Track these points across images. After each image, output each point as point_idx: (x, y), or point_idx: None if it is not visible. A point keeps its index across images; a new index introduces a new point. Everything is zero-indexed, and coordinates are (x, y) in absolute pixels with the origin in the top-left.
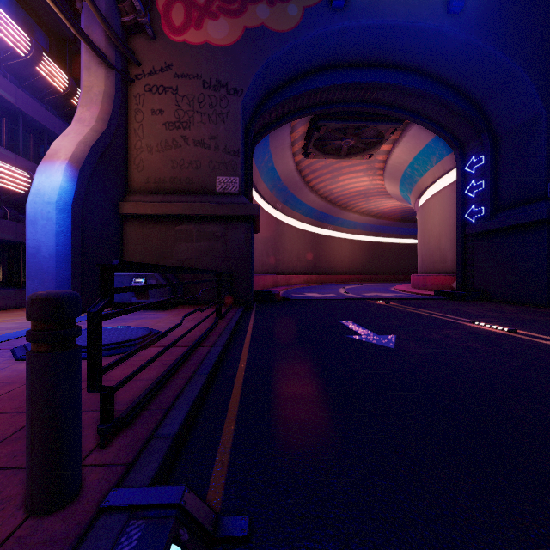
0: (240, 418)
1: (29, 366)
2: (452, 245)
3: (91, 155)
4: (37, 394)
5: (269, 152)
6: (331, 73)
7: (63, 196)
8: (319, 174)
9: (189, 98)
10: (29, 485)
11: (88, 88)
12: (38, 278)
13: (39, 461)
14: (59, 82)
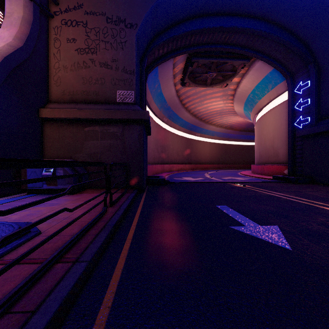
0: None
1: None
2: (283, 144)
3: (4, 64)
4: None
5: (158, 81)
6: (202, 20)
7: None
8: (191, 99)
9: (96, 30)
10: None
11: (10, 13)
12: None
13: None
14: None
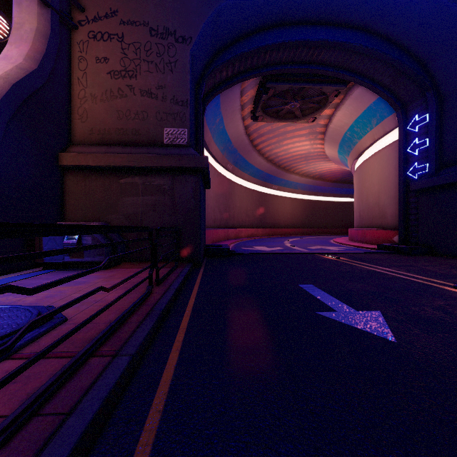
0: None
1: None
2: (392, 201)
3: (13, 94)
4: None
5: (220, 114)
6: (280, 30)
7: None
8: (265, 139)
9: (135, 46)
10: None
11: (19, 24)
12: None
13: None
14: None
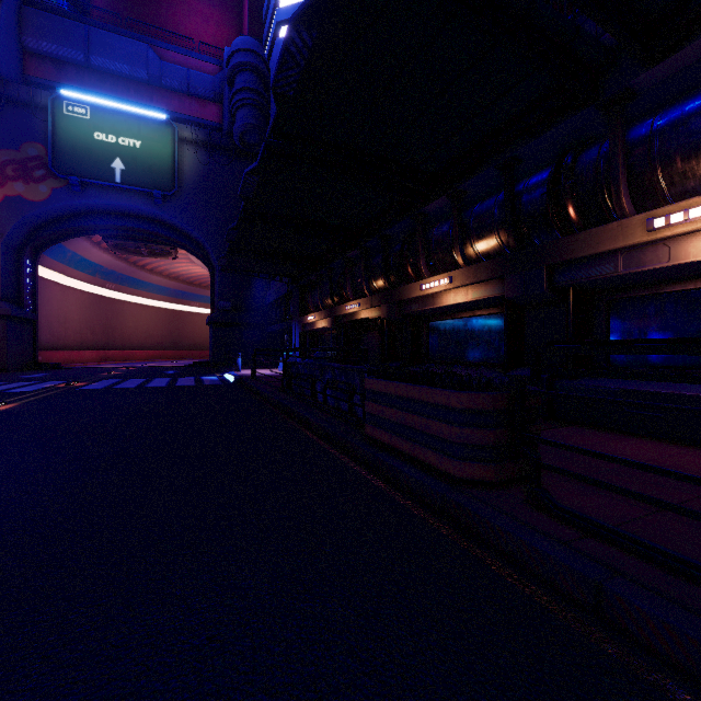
0: None
1: None
2: None
3: None
4: None
5: (70, 251)
6: (94, 217)
7: None
8: (151, 261)
9: None
10: None
11: None
12: None
13: None
14: None
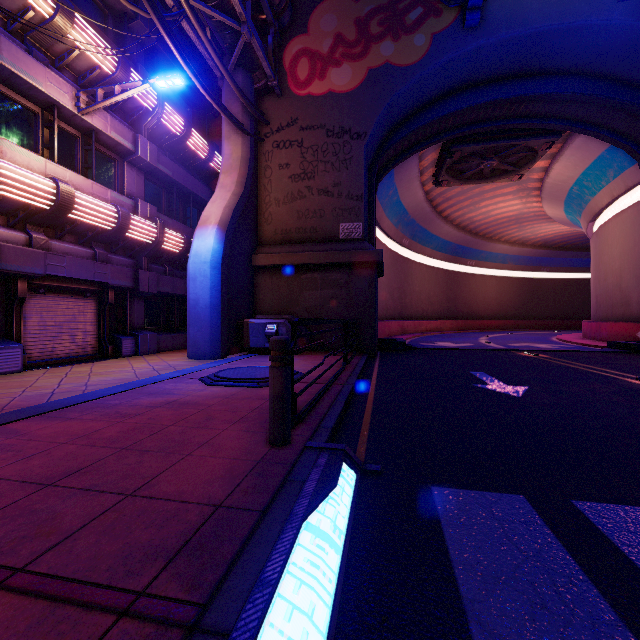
0: (371, 430)
1: (272, 373)
2: (638, 282)
3: (233, 218)
4: (276, 386)
5: (394, 186)
6: (465, 94)
7: (214, 256)
8: (454, 202)
9: (313, 149)
10: (272, 431)
11: (229, 155)
12: (197, 325)
13: (277, 419)
14: (202, 151)
